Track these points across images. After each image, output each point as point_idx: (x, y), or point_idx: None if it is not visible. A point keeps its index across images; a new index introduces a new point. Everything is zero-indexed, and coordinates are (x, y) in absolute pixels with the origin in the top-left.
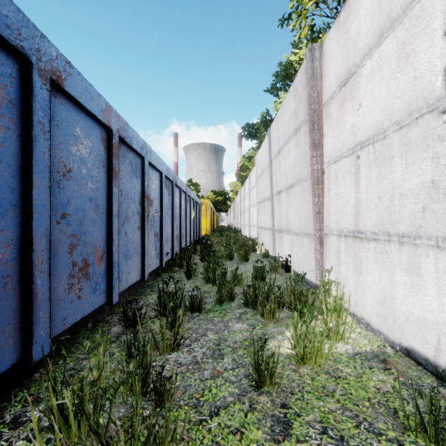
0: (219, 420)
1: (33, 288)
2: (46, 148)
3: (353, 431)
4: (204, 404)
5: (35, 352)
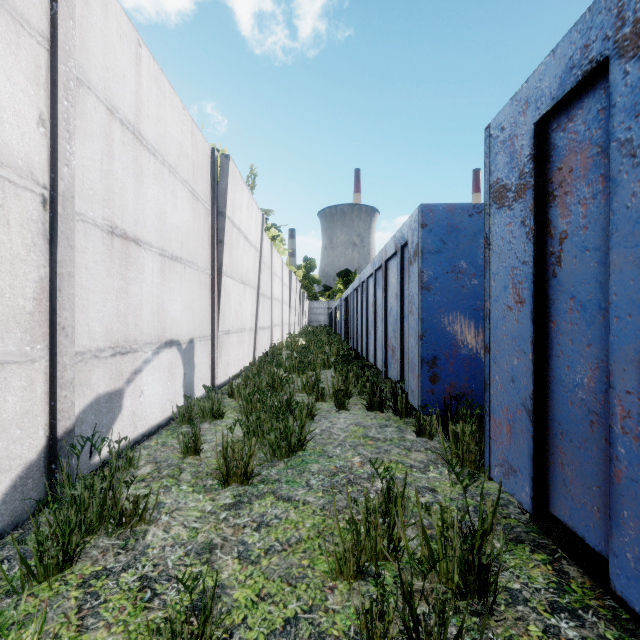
0: (285, 611)
1: (611, 453)
2: (639, 181)
3: (117, 596)
4: (307, 638)
5: (615, 573)
